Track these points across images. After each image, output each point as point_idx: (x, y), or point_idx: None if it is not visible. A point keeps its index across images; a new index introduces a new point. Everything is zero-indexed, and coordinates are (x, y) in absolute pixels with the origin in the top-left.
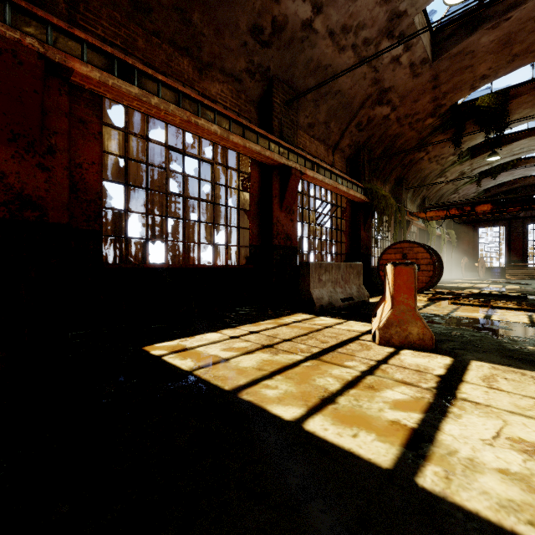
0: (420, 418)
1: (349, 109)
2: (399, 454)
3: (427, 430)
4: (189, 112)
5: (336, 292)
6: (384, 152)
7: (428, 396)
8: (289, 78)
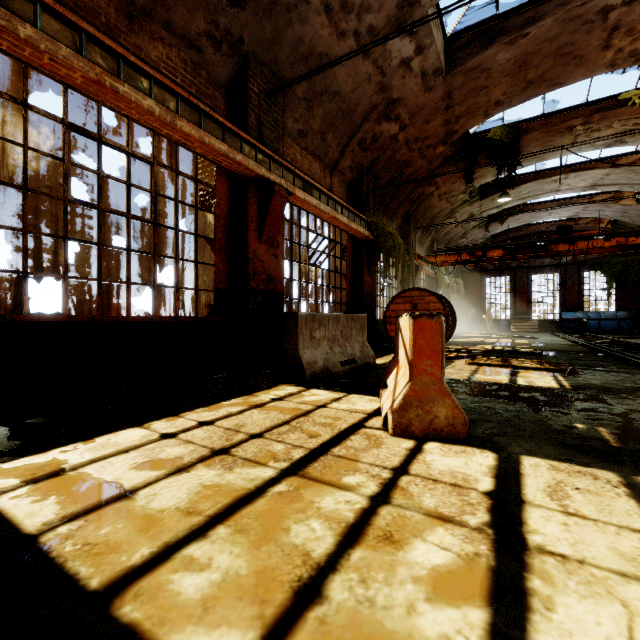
0: (486, 623)
1: (351, 120)
2: None
3: None
4: (100, 67)
5: (334, 353)
6: (391, 181)
7: (484, 550)
8: (272, 60)
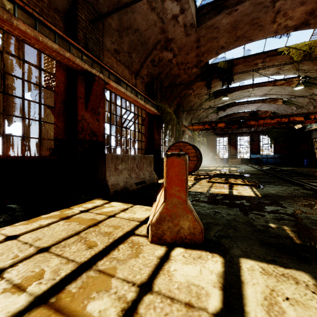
0: None
1: (146, 47)
2: None
3: None
4: None
5: (131, 177)
6: (169, 85)
7: None
8: (94, 1)
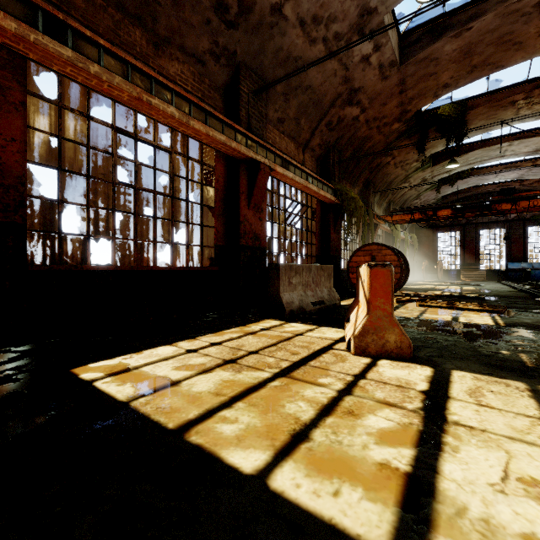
0: (412, 456)
1: (320, 107)
2: (397, 521)
3: (424, 474)
4: (140, 88)
5: (307, 295)
6: (353, 154)
7: (416, 421)
8: (258, 66)
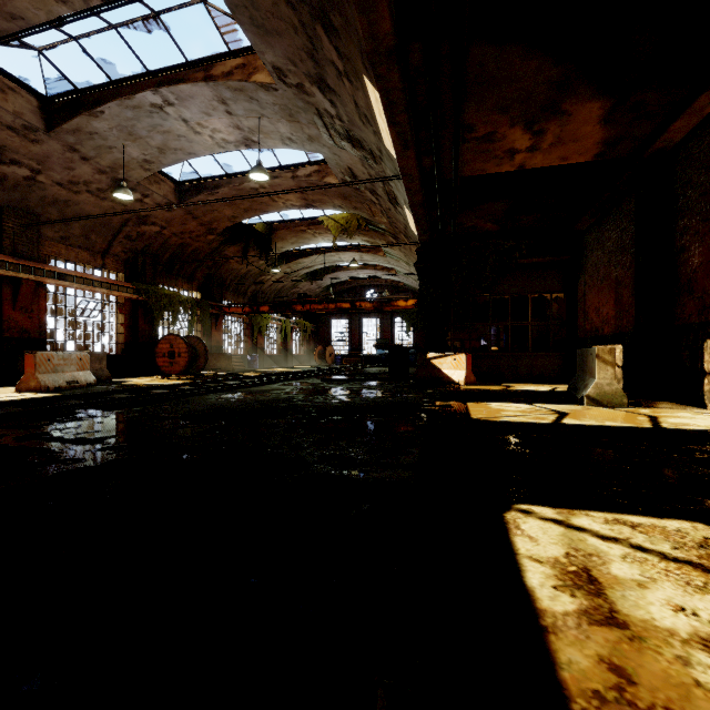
0: None
1: (110, 227)
2: None
3: None
4: None
5: None
6: (174, 256)
7: None
8: (24, 207)
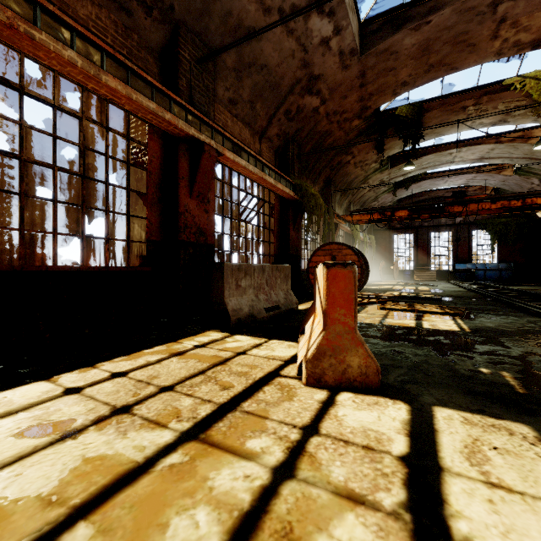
0: None
1: (277, 92)
2: None
3: None
4: (12, 11)
5: (259, 300)
6: (313, 149)
7: None
8: (202, 30)
